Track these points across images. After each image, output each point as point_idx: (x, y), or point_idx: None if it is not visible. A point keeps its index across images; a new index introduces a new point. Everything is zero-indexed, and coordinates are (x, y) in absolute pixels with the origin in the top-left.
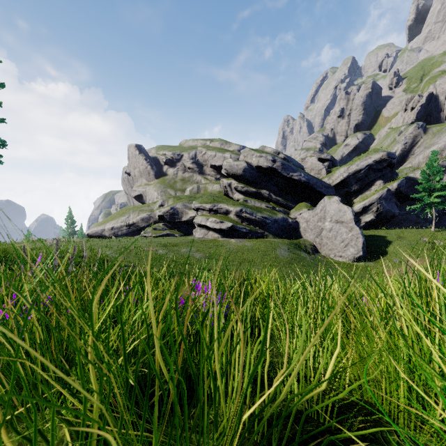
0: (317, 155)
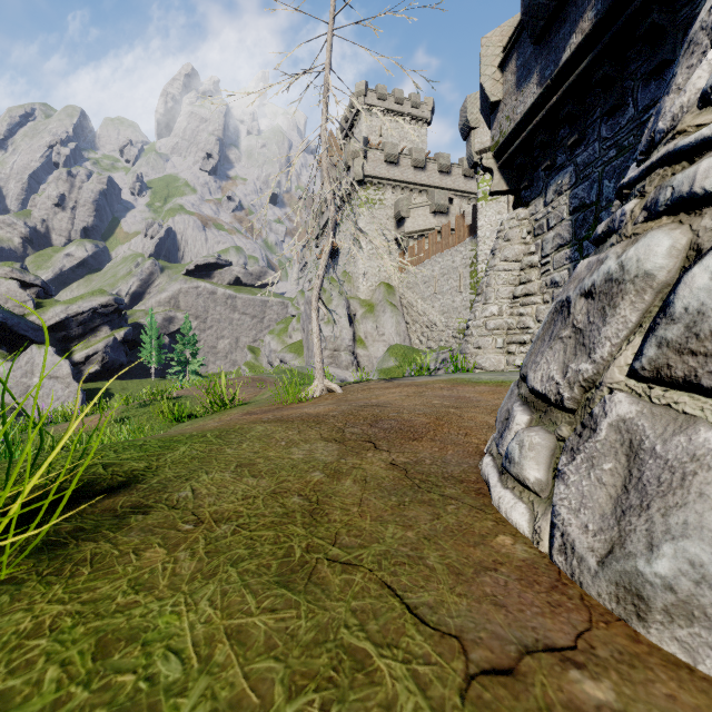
0: (18, 276)
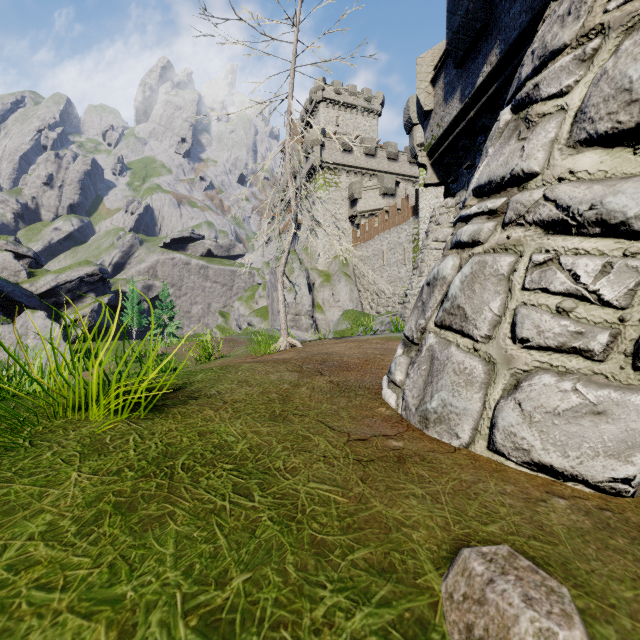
0: (12, 248)
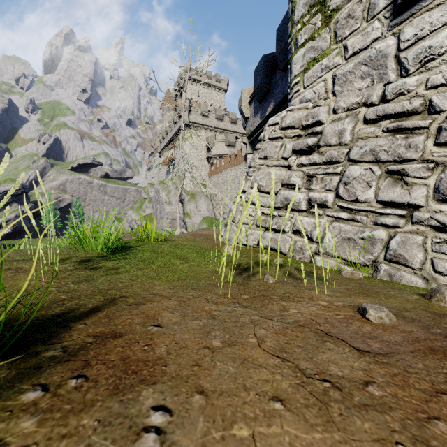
0: None
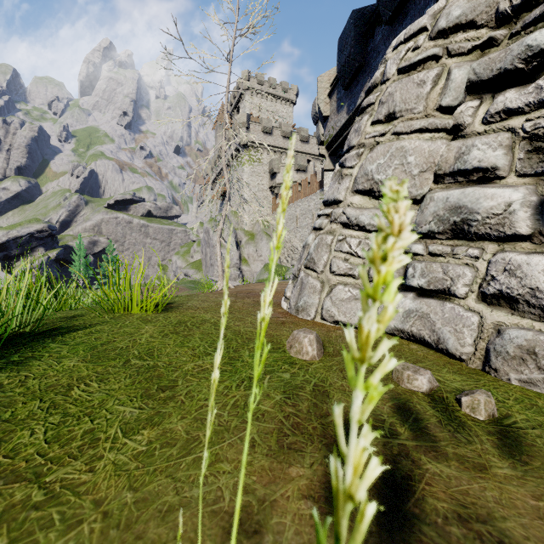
0: None
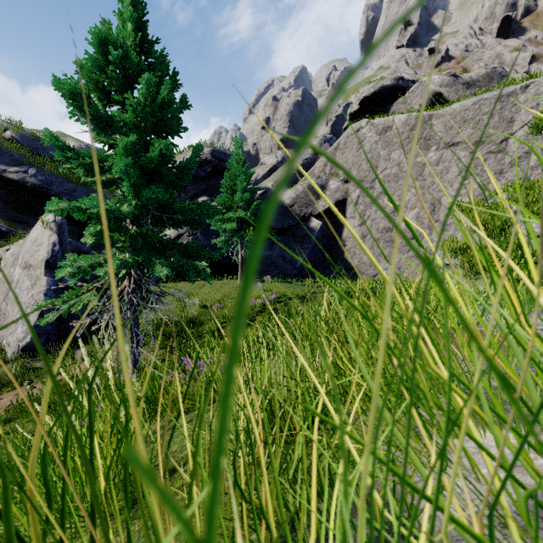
0: None
